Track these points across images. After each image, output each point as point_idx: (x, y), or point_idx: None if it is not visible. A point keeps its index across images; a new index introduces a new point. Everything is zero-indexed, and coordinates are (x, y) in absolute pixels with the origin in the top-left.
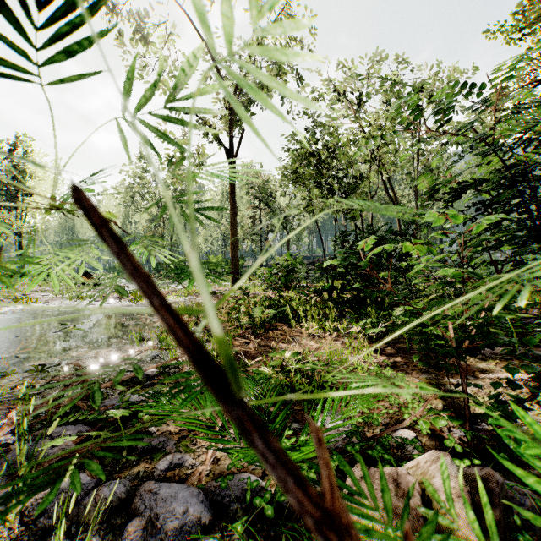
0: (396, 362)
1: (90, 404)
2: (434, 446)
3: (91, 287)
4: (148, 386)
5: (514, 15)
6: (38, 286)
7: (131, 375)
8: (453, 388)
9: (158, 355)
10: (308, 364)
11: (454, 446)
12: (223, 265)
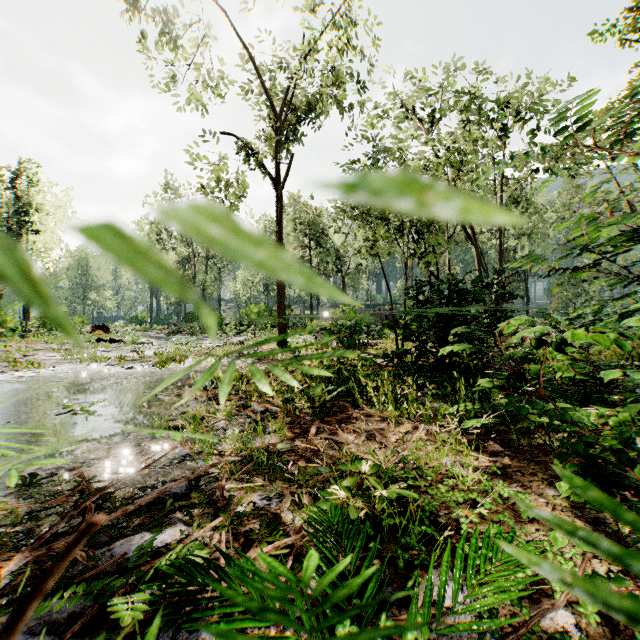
0: (505, 466)
1: (92, 554)
2: (602, 637)
3: (108, 345)
4: (175, 512)
5: (628, 13)
6: (44, 343)
7: (152, 496)
8: (596, 515)
9: (189, 454)
10: (398, 489)
11: (632, 637)
12: (266, 315)
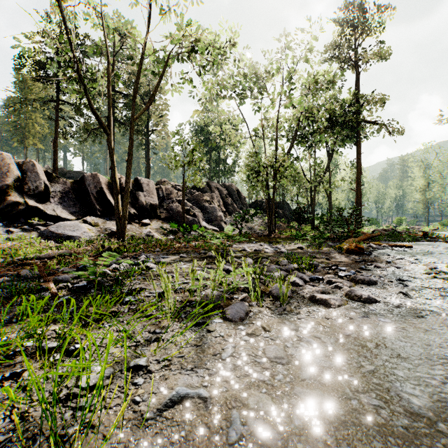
0: None
1: None
2: None
3: None
4: None
5: None
6: None
7: None
8: None
9: None
10: None
11: None
12: None
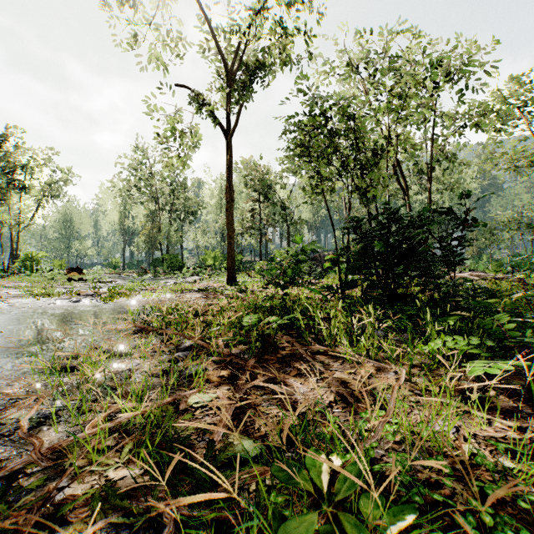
0: None
1: None
2: None
3: (72, 283)
4: None
5: None
6: (19, 282)
7: None
8: None
9: (55, 413)
10: None
11: None
12: (222, 261)
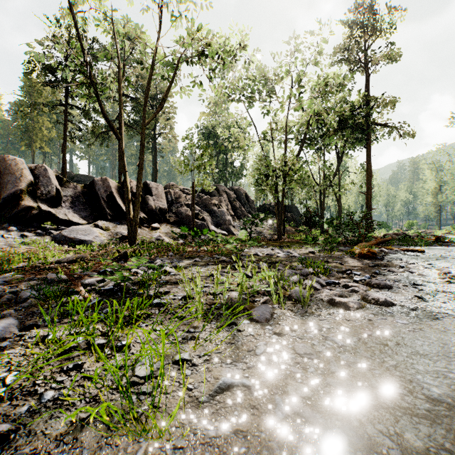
0: None
1: None
2: None
3: None
4: None
5: None
6: None
7: None
8: None
9: None
10: None
11: None
12: None
